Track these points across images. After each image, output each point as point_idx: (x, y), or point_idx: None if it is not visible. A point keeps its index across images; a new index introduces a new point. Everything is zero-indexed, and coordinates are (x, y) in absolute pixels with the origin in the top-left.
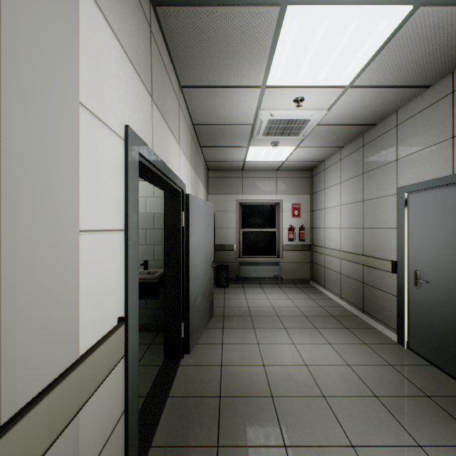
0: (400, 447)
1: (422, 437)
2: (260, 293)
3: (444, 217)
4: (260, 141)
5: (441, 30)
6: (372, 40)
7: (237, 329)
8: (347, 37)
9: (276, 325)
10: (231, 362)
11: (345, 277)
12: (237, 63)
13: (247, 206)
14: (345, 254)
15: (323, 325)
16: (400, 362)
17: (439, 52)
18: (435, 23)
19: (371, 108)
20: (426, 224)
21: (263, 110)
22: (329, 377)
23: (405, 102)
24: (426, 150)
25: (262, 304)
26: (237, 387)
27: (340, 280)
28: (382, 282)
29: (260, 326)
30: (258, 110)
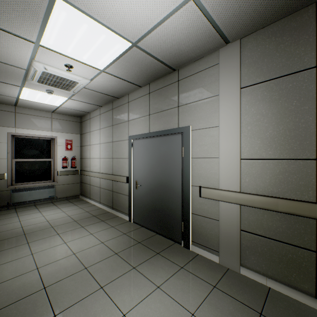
0: (126, 273)
1: (135, 263)
2: (35, 213)
3: (147, 153)
4: (35, 85)
5: (144, 62)
6: (114, 51)
7: (9, 249)
8: (100, 41)
9: (50, 234)
10: (0, 280)
11: (103, 189)
12: (8, 12)
13: (21, 139)
14: (103, 174)
15: (88, 223)
16: (129, 230)
17: (144, 72)
18: (141, 58)
19: (116, 88)
20: (140, 156)
21: (38, 62)
22: (90, 254)
23: (132, 90)
24: (140, 119)
25: (37, 221)
26: (8, 298)
27: (100, 192)
28: (122, 189)
29: (35, 239)
30: (33, 61)
